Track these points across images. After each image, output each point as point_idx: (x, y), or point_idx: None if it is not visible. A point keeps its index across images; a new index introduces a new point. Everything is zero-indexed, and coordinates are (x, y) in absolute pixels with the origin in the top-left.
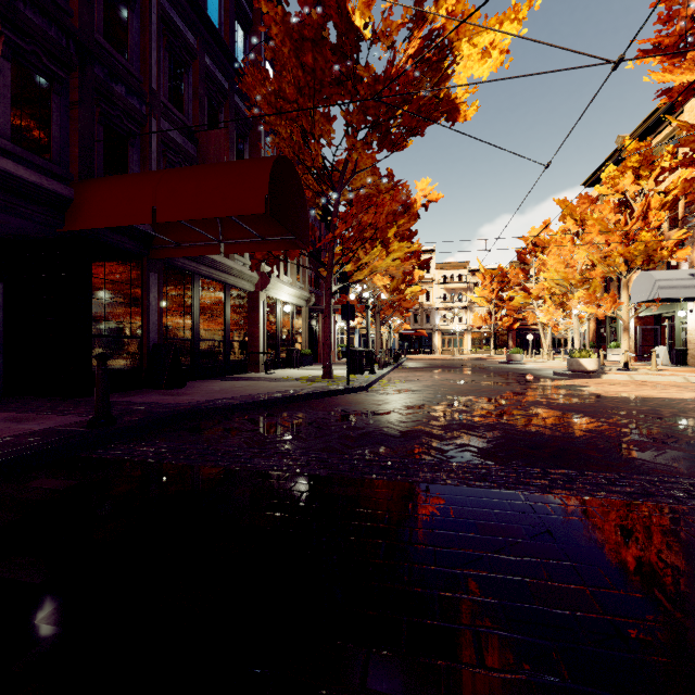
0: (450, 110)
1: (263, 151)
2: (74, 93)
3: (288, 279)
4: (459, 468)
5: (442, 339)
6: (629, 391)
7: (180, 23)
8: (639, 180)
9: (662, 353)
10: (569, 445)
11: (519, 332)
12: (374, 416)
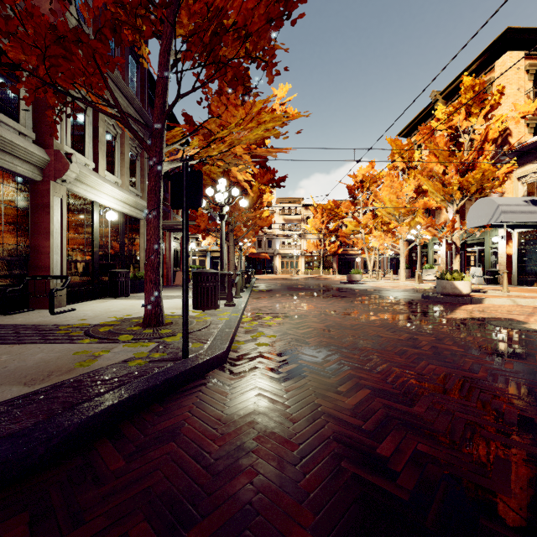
0: None
1: None
2: None
3: (115, 179)
4: None
5: (281, 261)
6: None
7: None
8: (469, 117)
9: (478, 273)
10: None
11: (341, 256)
12: None
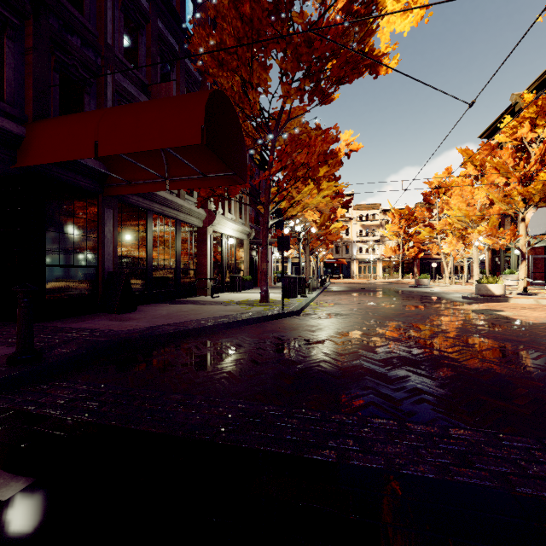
0: (373, 63)
1: None
2: (28, 40)
3: (232, 217)
4: (427, 436)
5: (359, 266)
6: (545, 316)
7: None
8: (535, 129)
9: None
10: (540, 393)
11: (423, 261)
12: (309, 346)
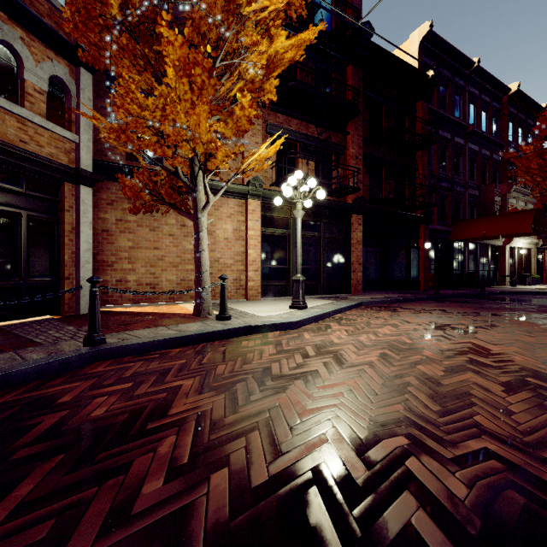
0: None
1: (507, 173)
2: (449, 198)
3: None
4: None
5: None
6: None
7: (473, 146)
8: None
9: None
10: None
11: None
12: None
